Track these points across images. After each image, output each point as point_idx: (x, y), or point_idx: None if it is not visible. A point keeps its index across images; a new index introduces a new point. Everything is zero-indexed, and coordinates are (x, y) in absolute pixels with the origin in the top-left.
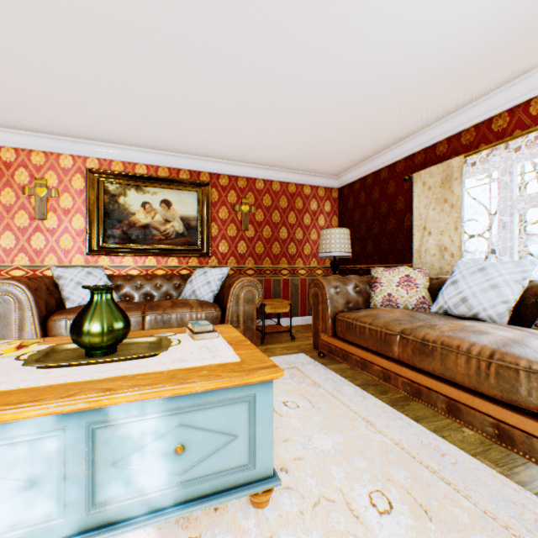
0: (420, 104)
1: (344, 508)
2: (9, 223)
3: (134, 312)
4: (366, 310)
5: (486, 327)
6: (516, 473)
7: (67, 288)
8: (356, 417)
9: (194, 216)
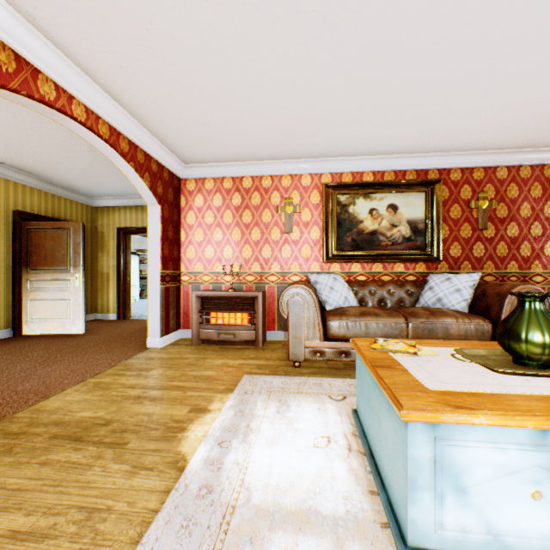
0: None
1: None
2: (267, 237)
3: (397, 318)
4: None
5: None
6: None
7: (323, 292)
8: None
9: (421, 218)
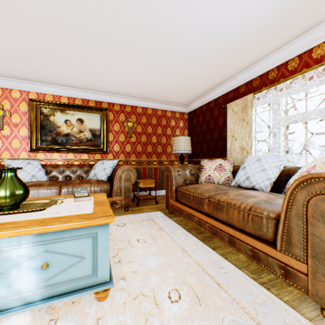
0: (228, 62)
1: (152, 299)
2: None
3: (54, 186)
4: (194, 185)
5: (254, 193)
6: (261, 277)
7: None
8: (178, 247)
9: (98, 128)
